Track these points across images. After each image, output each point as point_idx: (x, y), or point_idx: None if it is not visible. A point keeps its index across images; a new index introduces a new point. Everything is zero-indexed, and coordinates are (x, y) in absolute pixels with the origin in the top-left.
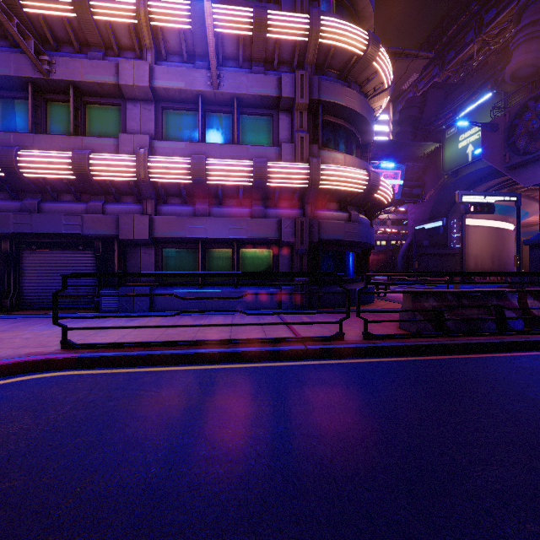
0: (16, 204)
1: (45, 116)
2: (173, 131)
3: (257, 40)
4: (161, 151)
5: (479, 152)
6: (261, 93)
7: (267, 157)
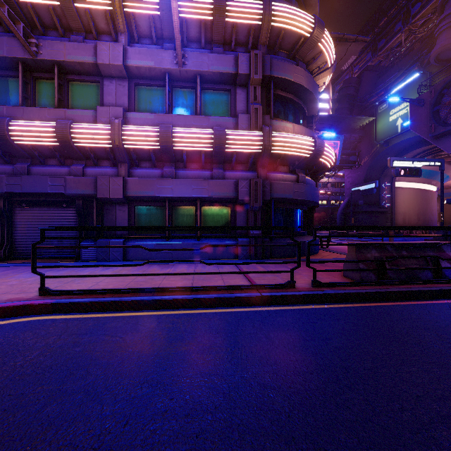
0: (9, 168)
1: (34, 91)
2: (144, 104)
3: (217, 23)
4: (133, 121)
5: (407, 124)
6: (221, 70)
7: (226, 126)
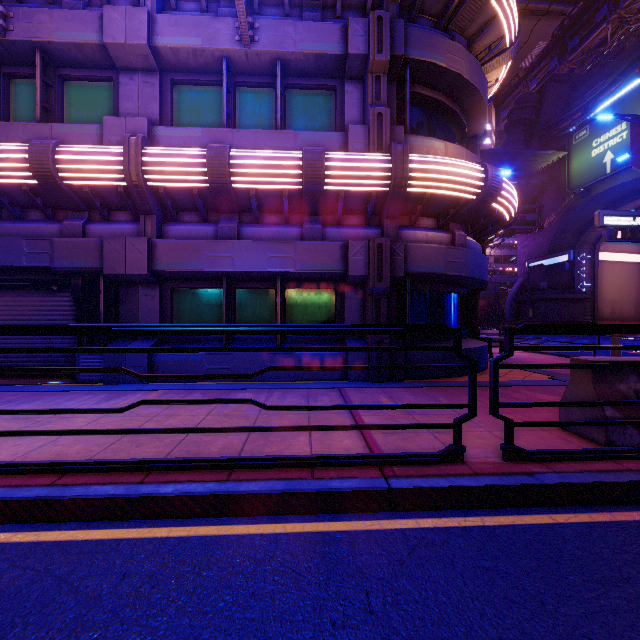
0: None
1: (7, 98)
2: (188, 116)
3: None
4: (166, 142)
5: (622, 160)
6: (317, 50)
7: (326, 147)
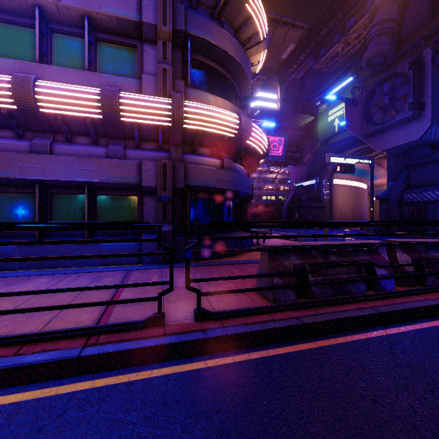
0: None
1: None
2: (7, 49)
3: None
4: None
5: (343, 124)
6: (118, 14)
7: (125, 89)
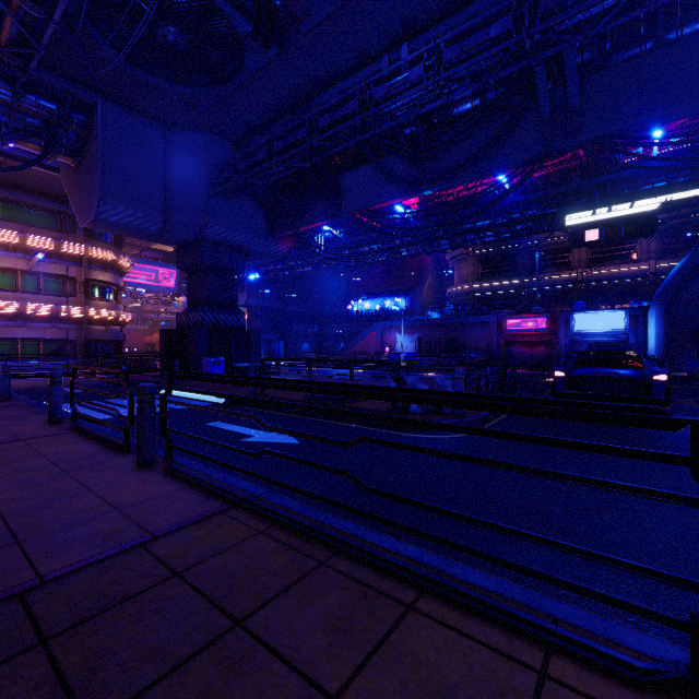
0: None
1: None
2: None
3: (56, 251)
4: None
5: None
6: (58, 273)
7: (61, 302)
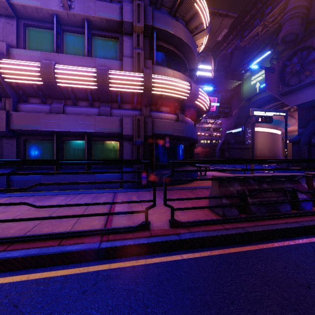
0: None
1: None
2: (35, 44)
3: None
4: (18, 57)
5: (263, 87)
6: (107, 17)
7: (112, 68)
